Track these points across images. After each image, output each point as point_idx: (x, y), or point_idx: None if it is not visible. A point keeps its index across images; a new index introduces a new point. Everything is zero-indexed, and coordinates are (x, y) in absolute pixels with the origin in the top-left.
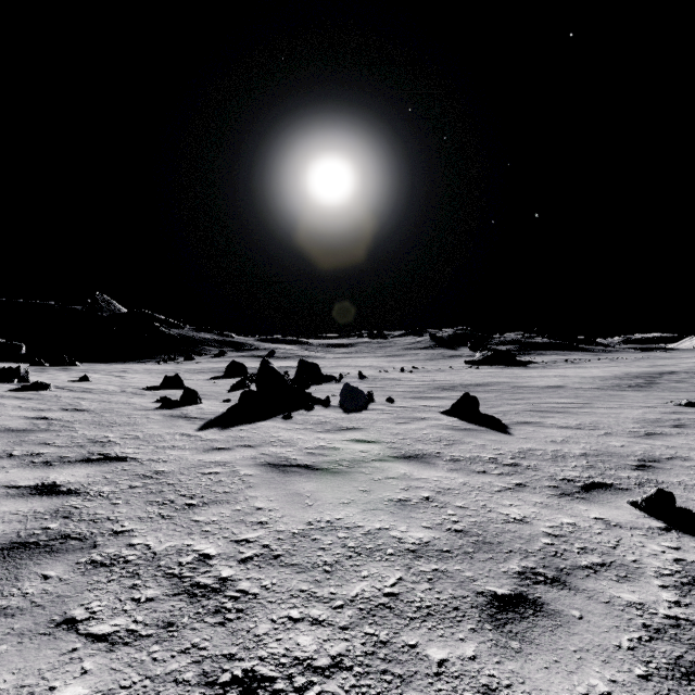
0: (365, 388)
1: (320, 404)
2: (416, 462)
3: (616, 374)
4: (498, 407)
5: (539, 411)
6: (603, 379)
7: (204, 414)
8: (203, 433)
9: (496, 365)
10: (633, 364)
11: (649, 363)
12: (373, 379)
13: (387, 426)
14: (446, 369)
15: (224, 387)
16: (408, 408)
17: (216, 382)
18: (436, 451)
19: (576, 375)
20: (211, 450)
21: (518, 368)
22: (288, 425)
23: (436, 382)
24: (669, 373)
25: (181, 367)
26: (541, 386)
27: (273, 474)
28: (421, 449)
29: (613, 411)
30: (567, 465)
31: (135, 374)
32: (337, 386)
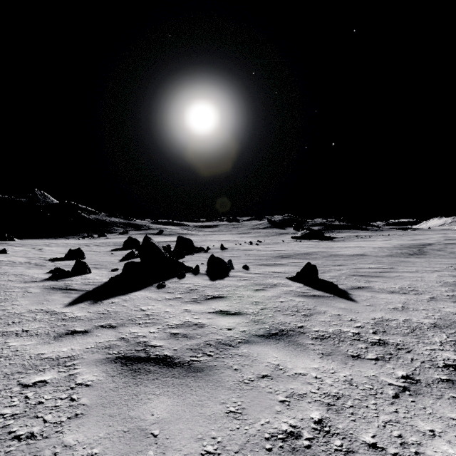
0: (226, 257)
1: (191, 272)
2: (284, 342)
3: (394, 245)
4: (329, 272)
5: (361, 275)
6: (388, 249)
7: (86, 284)
8: (70, 309)
9: (312, 239)
10: (400, 238)
11: (410, 237)
12: (231, 250)
13: (247, 293)
14: (280, 242)
15: (118, 257)
16: (261, 275)
17: (113, 253)
18: (298, 324)
19: (368, 246)
20: (64, 335)
21: (327, 241)
22: (159, 294)
23: (275, 252)
24: (428, 244)
25: (94, 241)
26: (349, 254)
27: (119, 379)
28: (284, 322)
29: (415, 274)
30: (432, 341)
31: (54, 247)
32: (205, 255)
